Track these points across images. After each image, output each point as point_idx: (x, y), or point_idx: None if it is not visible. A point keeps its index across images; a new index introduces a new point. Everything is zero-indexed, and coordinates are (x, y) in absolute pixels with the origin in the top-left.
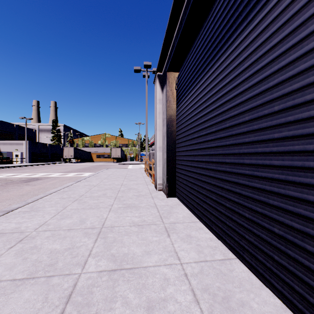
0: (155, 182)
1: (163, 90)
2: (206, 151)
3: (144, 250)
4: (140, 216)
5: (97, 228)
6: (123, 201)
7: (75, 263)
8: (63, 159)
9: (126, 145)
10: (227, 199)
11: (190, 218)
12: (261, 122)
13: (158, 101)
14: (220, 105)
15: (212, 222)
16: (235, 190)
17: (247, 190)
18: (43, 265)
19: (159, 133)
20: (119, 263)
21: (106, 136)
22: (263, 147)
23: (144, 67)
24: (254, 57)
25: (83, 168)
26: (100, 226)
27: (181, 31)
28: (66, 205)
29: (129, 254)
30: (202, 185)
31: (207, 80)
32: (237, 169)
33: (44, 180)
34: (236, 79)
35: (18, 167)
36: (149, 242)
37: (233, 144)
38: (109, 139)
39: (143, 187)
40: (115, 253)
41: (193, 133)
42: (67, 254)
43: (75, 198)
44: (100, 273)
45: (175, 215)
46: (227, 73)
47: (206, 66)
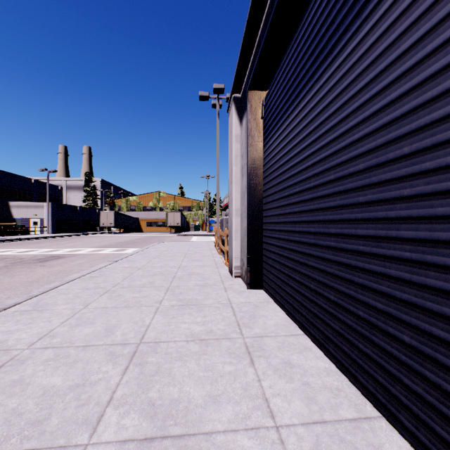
0: (230, 264)
1: (242, 120)
2: (317, 216)
3: (208, 394)
4: (204, 323)
5: (131, 345)
6: (179, 295)
7: (81, 419)
8: (99, 228)
9: (188, 209)
10: (360, 303)
11: (287, 328)
12: (443, 155)
13: (234, 139)
14: (344, 132)
15: (328, 340)
16: (378, 287)
17: (406, 289)
18: (23, 423)
19: (236, 188)
20: (160, 423)
21: (160, 195)
22: (449, 206)
23: (214, 93)
24: (425, 26)
25: (126, 241)
26: (136, 341)
27: (272, 15)
28: (89, 301)
29: (181, 401)
30: (309, 273)
31: (319, 92)
32: (383, 248)
33: (67, 259)
34: (381, 78)
35: (36, 239)
36: (217, 376)
37: (373, 202)
38: (165, 199)
39: (210, 272)
40: (155, 399)
41: (291, 186)
42: (71, 398)
43: (105, 289)
44: (123, 445)
45: (262, 321)
46: (361, 71)
47: (317, 69)
